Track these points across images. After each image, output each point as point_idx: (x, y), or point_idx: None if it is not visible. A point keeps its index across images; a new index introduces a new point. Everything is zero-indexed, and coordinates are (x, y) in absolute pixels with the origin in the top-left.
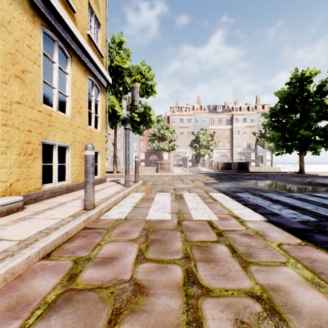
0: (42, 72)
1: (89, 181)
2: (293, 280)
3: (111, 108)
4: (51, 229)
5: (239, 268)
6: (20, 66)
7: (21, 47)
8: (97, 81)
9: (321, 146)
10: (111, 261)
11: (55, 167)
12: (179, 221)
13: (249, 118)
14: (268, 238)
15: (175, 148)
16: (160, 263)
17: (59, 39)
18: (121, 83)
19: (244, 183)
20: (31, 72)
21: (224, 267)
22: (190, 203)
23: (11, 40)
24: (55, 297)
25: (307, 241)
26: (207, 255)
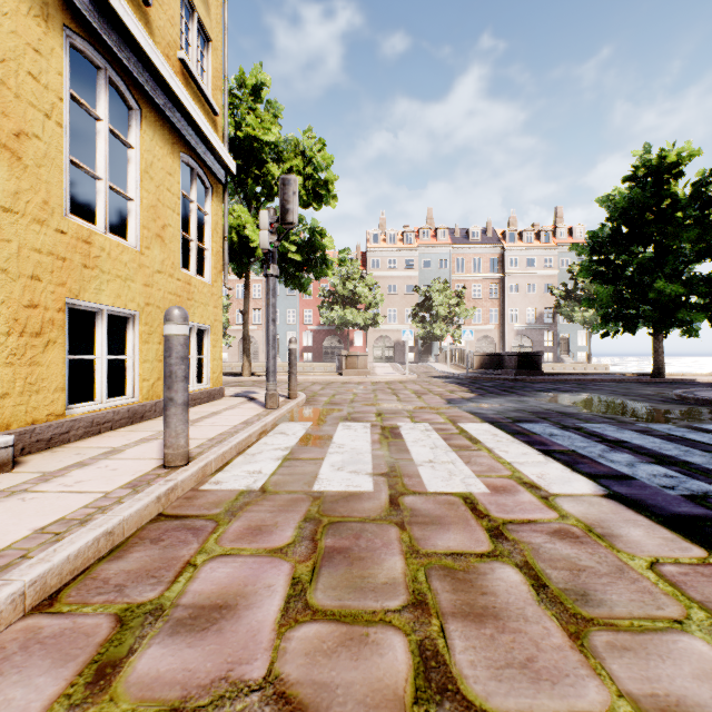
0: (67, 138)
1: (176, 399)
2: None
3: (238, 232)
4: (70, 524)
5: (563, 641)
6: (11, 121)
7: (12, 76)
8: (203, 168)
9: (703, 318)
10: (217, 618)
11: (101, 365)
12: (393, 497)
13: (540, 257)
14: (621, 543)
15: (378, 322)
16: (349, 624)
17: (110, 64)
18: (260, 176)
19: (536, 399)
20: (39, 138)
21: (522, 636)
22: (417, 449)
23: None
24: None
25: None
26: (473, 597)
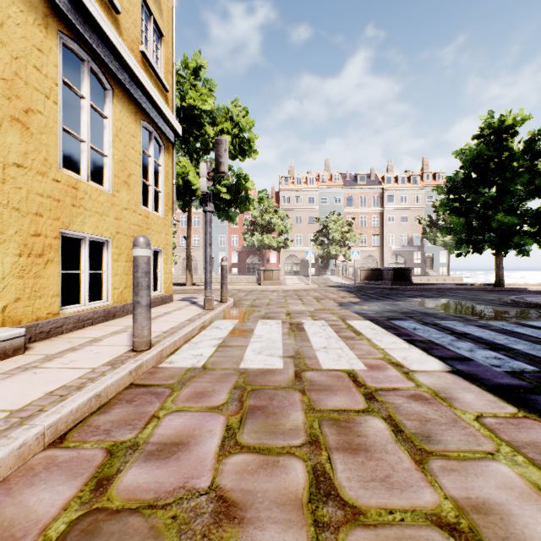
0: (61, 112)
1: (141, 302)
2: (514, 490)
3: (183, 177)
4: (70, 389)
5: (411, 465)
6: (22, 102)
7: (23, 69)
8: (158, 131)
9: (532, 242)
10: (175, 451)
11: (84, 277)
12: (297, 372)
13: (411, 195)
14: (457, 403)
15: (288, 245)
16: (265, 455)
17: (91, 57)
18: (199, 135)
19: (405, 303)
20: (41, 113)
21: (383, 462)
22: (315, 339)
23: (4, 56)
24: (66, 527)
25: (527, 409)
26: (351, 438)
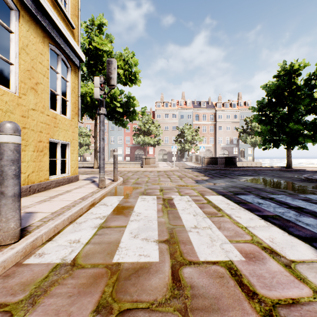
0: None
1: (6, 192)
2: None
3: (90, 96)
4: None
5: None
6: None
7: None
8: (65, 56)
9: (311, 140)
10: None
11: None
12: (174, 269)
13: (232, 114)
14: None
15: (160, 143)
16: None
17: None
18: (102, 69)
19: (239, 180)
20: None
21: None
22: (185, 216)
23: None
24: None
25: None
26: None
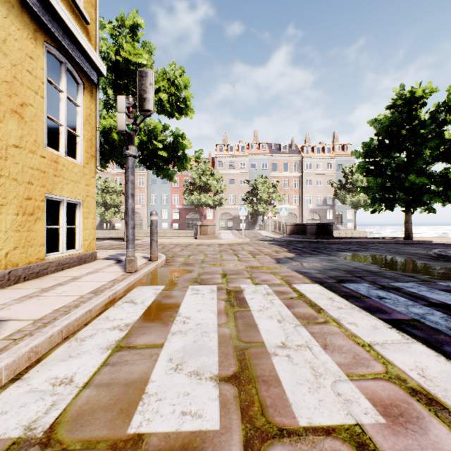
0: None
1: None
2: None
3: (118, 132)
4: None
5: None
6: None
7: None
8: (73, 65)
9: (440, 200)
10: None
11: None
12: (250, 450)
13: (324, 163)
14: None
15: (222, 203)
16: None
17: None
18: (136, 93)
19: (340, 258)
20: None
21: None
22: (265, 323)
23: None
24: None
25: None
26: None
